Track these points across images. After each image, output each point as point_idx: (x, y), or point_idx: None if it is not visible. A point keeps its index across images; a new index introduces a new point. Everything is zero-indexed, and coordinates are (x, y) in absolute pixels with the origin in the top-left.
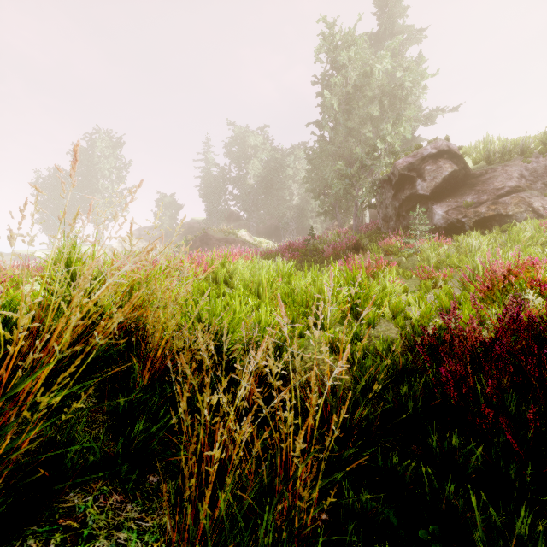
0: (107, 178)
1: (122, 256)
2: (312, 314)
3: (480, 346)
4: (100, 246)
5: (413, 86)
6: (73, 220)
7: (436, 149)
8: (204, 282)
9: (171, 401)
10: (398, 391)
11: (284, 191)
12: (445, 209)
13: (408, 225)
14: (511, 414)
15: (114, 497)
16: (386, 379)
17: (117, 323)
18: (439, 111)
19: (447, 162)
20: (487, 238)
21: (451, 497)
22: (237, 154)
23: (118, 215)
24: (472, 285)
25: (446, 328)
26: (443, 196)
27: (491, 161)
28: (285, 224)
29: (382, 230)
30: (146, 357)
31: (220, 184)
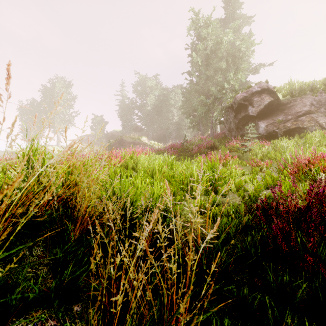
0: (62, 105)
1: (50, 152)
2: (188, 191)
3: (298, 211)
4: (58, 146)
5: (246, 50)
6: (13, 124)
7: (260, 88)
8: (120, 168)
9: (94, 248)
10: (243, 239)
11: (168, 114)
12: (266, 124)
13: (243, 133)
14: (322, 258)
15: (49, 323)
16: (235, 232)
17: (58, 196)
18: (262, 65)
19: (267, 96)
20: (292, 141)
21: (288, 322)
22: (140, 91)
23: (45, 121)
24: (285, 170)
25: (272, 198)
26: (264, 116)
27: (293, 95)
28: (169, 133)
29: (227, 137)
30: (77, 220)
31: (130, 109)
